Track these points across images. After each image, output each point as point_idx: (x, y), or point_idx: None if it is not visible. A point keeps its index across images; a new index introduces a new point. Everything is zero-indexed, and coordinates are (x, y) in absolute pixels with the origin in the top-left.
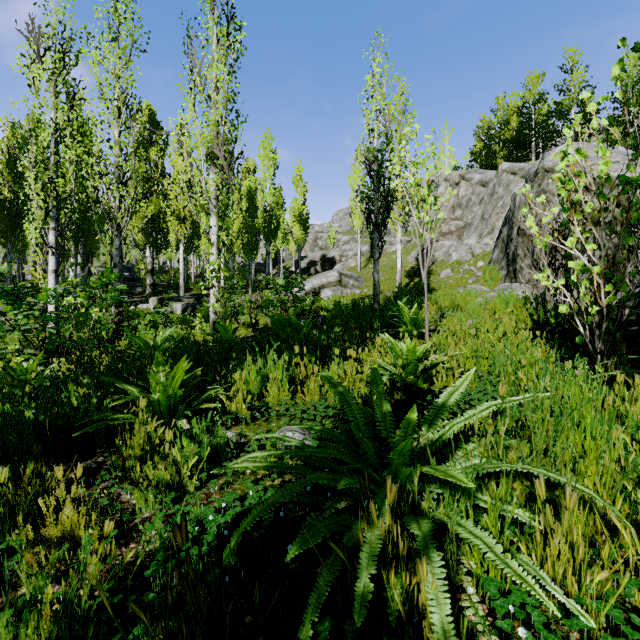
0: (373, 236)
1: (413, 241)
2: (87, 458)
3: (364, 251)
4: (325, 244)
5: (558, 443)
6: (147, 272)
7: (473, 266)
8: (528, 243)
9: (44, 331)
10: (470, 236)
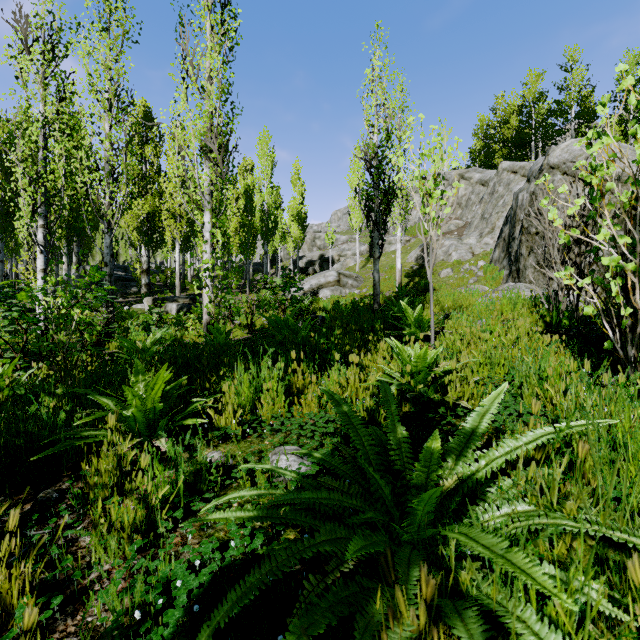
0: (373, 234)
1: (412, 241)
2: (50, 484)
3: (363, 251)
4: (323, 244)
5: (634, 490)
6: (142, 272)
7: (474, 266)
8: (532, 242)
9: (25, 333)
10: (470, 235)
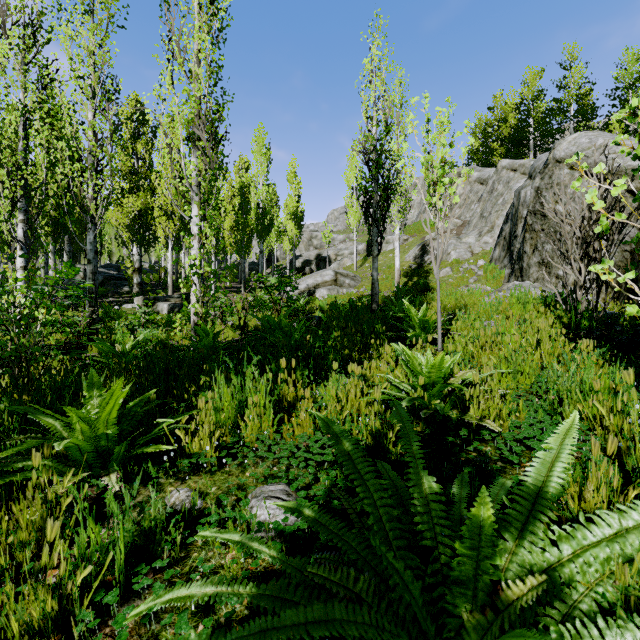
0: (372, 231)
1: (410, 240)
2: None
3: (360, 250)
4: (320, 243)
5: None
6: (134, 270)
7: (473, 265)
8: (537, 239)
9: None
10: (469, 234)
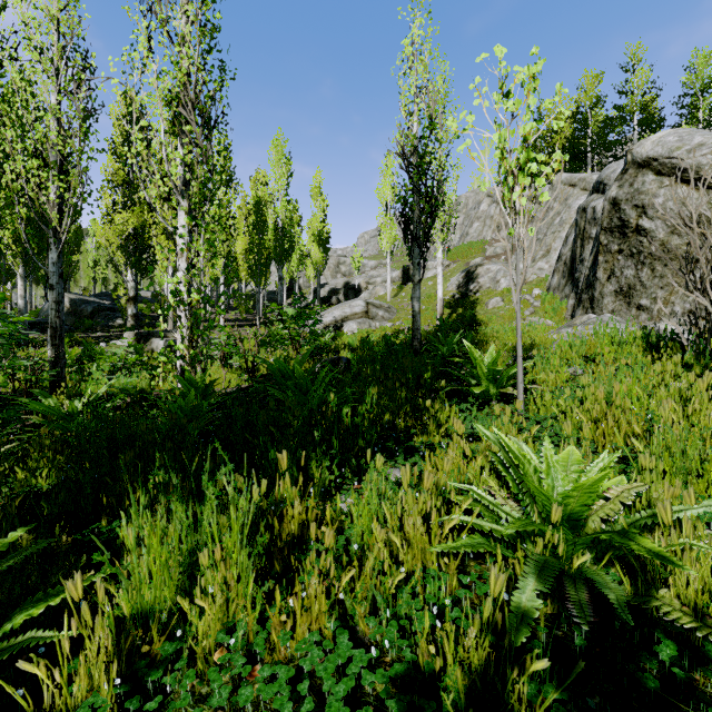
0: (412, 252)
1: (452, 266)
2: None
3: (394, 277)
4: (349, 270)
5: None
6: (128, 300)
7: (528, 294)
8: (613, 263)
9: None
10: (521, 259)
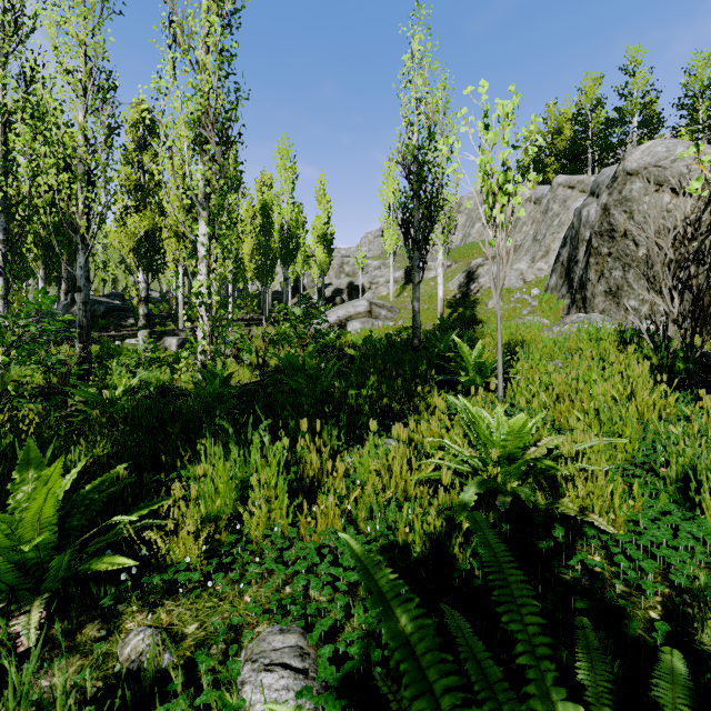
0: (412, 255)
1: (454, 266)
2: None
3: (397, 277)
4: (352, 270)
5: None
6: (140, 300)
7: (527, 294)
8: (603, 264)
9: None
10: (521, 260)
